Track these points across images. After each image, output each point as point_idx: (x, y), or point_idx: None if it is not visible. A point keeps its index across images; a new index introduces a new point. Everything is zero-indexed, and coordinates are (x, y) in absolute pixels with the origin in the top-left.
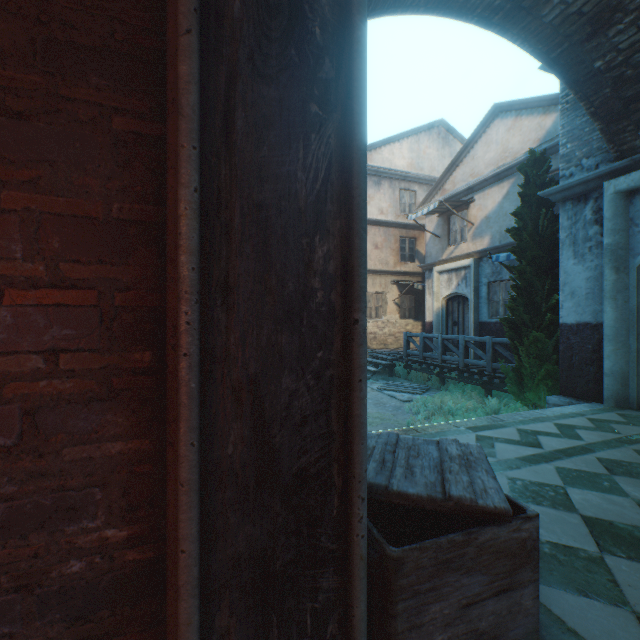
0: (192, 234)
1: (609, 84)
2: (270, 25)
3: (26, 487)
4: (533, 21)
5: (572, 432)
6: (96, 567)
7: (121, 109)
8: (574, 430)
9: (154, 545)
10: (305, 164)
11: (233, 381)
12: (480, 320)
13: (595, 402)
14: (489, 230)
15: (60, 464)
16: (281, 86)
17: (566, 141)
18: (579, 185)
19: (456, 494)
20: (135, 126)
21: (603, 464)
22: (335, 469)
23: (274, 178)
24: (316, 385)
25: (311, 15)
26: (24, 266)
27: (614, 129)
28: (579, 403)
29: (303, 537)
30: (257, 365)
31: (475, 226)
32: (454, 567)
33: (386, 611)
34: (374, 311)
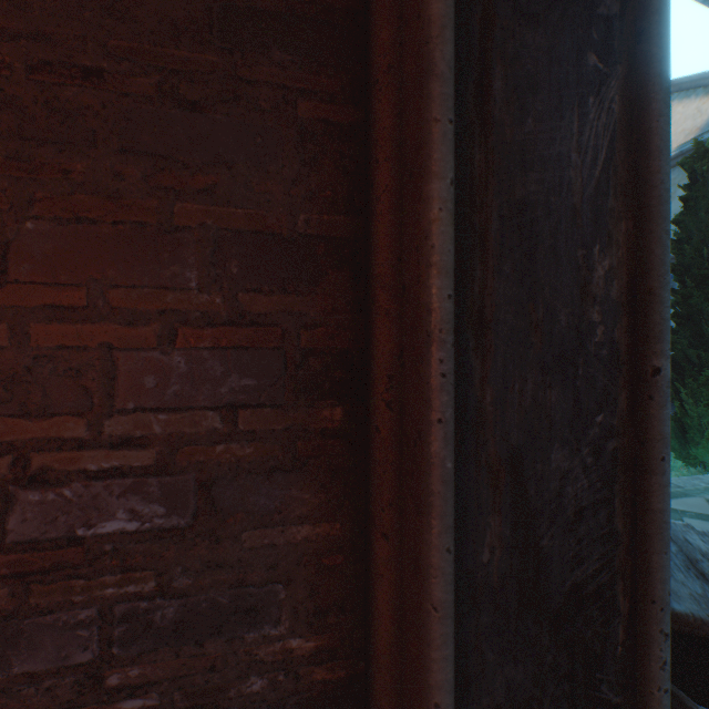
0: (447, 246)
1: None
2: None
3: (201, 580)
4: None
5: None
6: (279, 687)
7: (307, 91)
8: None
9: (345, 662)
10: (580, 141)
11: (489, 457)
12: None
13: None
14: None
15: (238, 552)
16: (549, 29)
17: None
18: None
19: None
20: (323, 112)
21: None
22: (618, 586)
23: (540, 163)
24: (594, 463)
25: None
26: (199, 298)
27: None
28: None
29: (577, 684)
30: (519, 434)
31: None
32: None
33: None
34: None
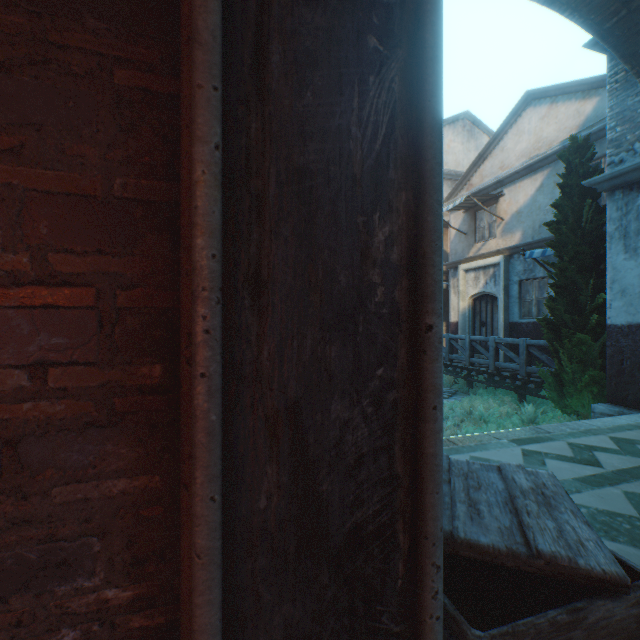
0: (212, 208)
1: None
2: None
3: (6, 537)
4: None
5: (633, 448)
6: (93, 637)
7: (124, 59)
8: (635, 446)
9: (165, 608)
10: (361, 116)
11: (266, 409)
12: (510, 320)
13: None
14: (520, 225)
15: (48, 507)
16: (329, 11)
17: (615, 124)
18: (631, 172)
19: (546, 549)
20: (142, 81)
21: None
22: (399, 525)
23: (320, 134)
24: (375, 413)
25: None
26: (3, 257)
27: None
28: (631, 413)
29: (358, 617)
30: (298, 387)
31: (505, 221)
32: None
33: None
34: None
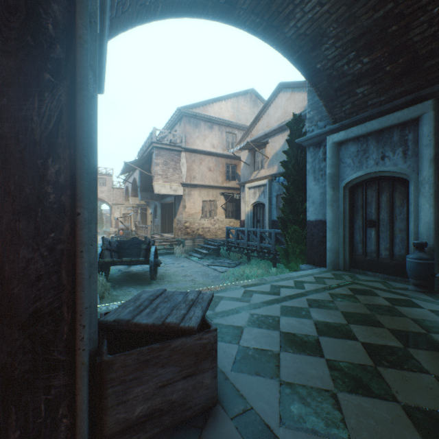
0: None
1: (326, 78)
2: (10, 18)
3: None
4: (281, 35)
5: (301, 285)
6: None
7: None
8: (303, 284)
9: None
10: (40, 112)
11: None
12: (272, 219)
13: (324, 267)
14: (277, 162)
15: None
16: (19, 59)
17: (310, 110)
18: (316, 137)
19: (168, 321)
20: None
21: (308, 302)
22: (66, 308)
23: (13, 119)
24: (50, 255)
25: (45, 16)
26: None
27: (331, 105)
28: (316, 268)
29: (38, 353)
30: None
31: (269, 159)
32: (153, 364)
33: (102, 395)
34: (208, 213)
